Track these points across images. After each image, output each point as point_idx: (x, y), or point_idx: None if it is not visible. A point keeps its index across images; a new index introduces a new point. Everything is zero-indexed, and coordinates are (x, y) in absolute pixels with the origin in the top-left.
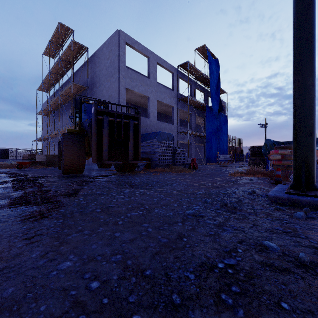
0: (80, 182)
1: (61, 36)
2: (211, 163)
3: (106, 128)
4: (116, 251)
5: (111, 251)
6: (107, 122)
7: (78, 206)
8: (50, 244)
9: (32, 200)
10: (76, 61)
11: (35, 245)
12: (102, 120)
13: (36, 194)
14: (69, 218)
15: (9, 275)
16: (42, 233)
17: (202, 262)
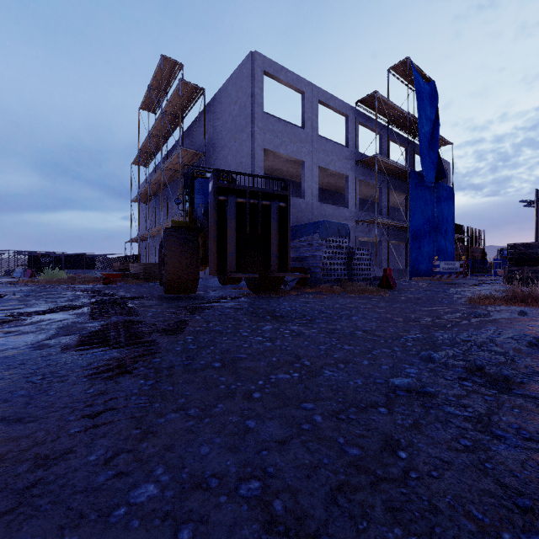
0: (190, 308)
1: (165, 77)
2: (422, 278)
3: (232, 217)
4: (249, 467)
5: (238, 466)
6: (233, 206)
7: (182, 354)
8: (126, 433)
9: (112, 339)
10: (186, 114)
11: (99, 432)
12: (225, 203)
13: (120, 328)
14: (166, 378)
15: (39, 503)
16: (117, 406)
17: (465, 536)
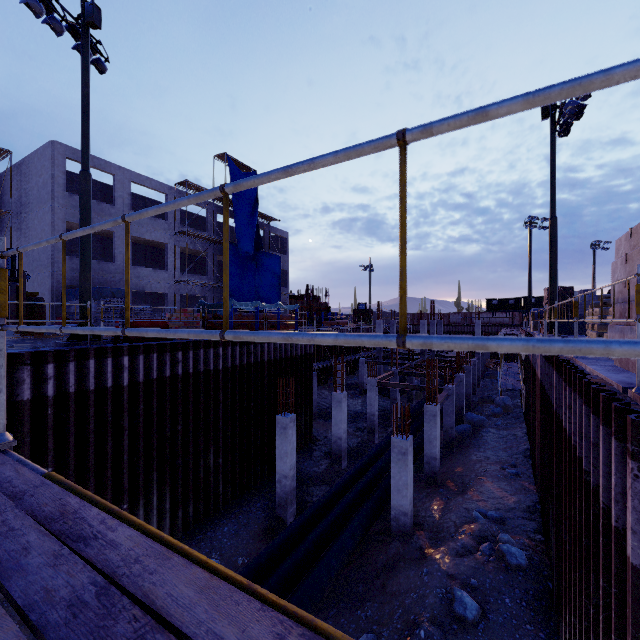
0: None
1: None
2: None
3: None
4: None
5: None
6: None
7: None
8: None
9: None
10: None
11: None
12: None
13: None
14: None
15: None
16: None
17: None
